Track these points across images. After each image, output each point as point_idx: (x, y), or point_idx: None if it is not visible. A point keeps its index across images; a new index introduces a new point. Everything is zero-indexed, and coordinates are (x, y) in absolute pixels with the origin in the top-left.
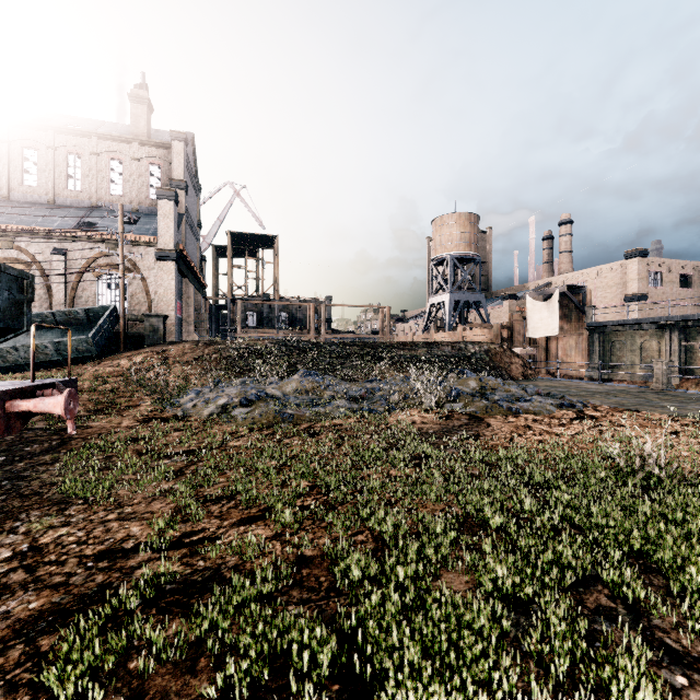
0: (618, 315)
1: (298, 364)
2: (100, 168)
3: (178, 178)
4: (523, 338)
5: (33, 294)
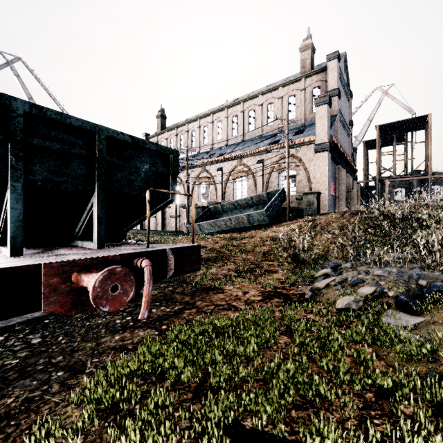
0: None
1: None
2: (283, 106)
3: (332, 89)
4: None
5: (177, 168)
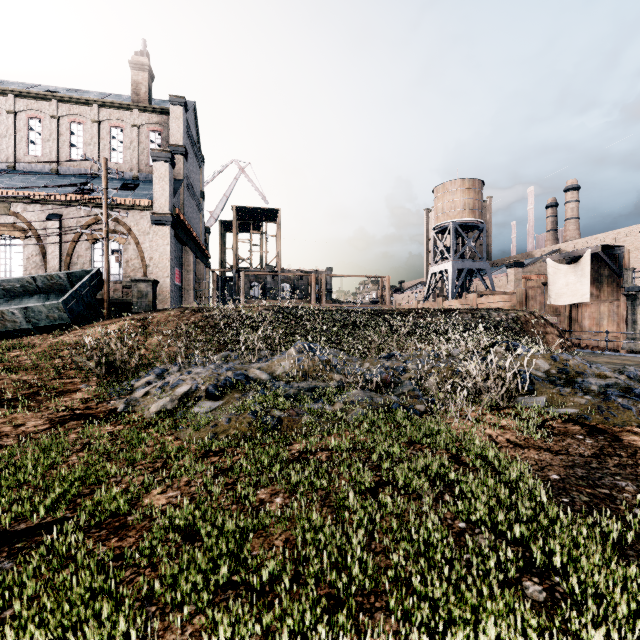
0: (639, 282)
1: (295, 334)
2: (101, 137)
3: (177, 144)
4: (540, 306)
5: None
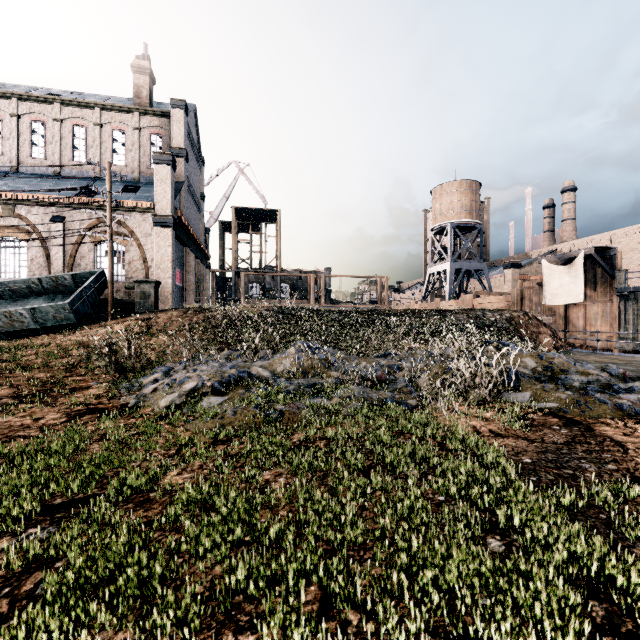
0: (635, 282)
1: (295, 334)
2: (103, 139)
3: (178, 146)
4: (535, 306)
5: None
